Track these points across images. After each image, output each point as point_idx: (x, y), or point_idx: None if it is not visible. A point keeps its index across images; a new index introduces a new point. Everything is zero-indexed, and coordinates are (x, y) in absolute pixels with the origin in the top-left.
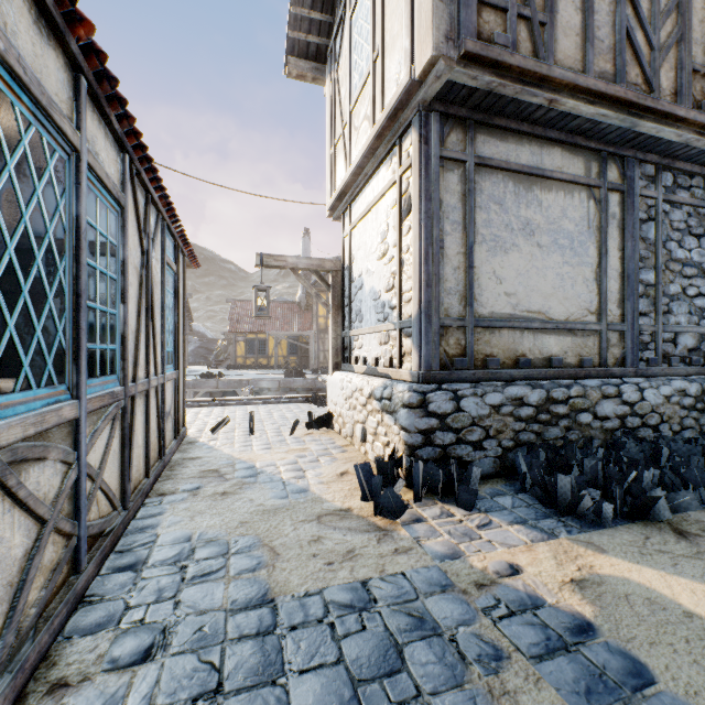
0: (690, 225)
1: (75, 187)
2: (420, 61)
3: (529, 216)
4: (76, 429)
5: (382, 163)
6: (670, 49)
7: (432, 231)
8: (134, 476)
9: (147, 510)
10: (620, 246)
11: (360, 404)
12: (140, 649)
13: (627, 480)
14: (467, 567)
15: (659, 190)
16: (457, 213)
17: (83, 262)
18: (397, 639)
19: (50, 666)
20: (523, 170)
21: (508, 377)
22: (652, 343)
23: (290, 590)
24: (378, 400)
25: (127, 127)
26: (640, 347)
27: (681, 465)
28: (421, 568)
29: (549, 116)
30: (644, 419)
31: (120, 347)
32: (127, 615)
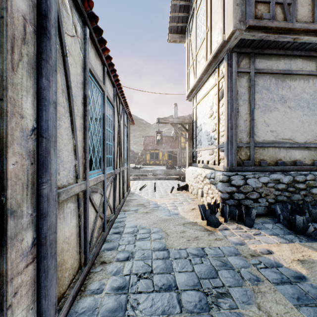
0: None
1: (103, 104)
2: (227, 32)
3: (283, 93)
4: (103, 183)
5: (210, 76)
6: None
7: (233, 105)
8: (116, 203)
9: (120, 216)
10: None
11: (200, 180)
12: (125, 257)
13: None
14: (247, 248)
15: None
16: (245, 95)
17: (105, 128)
18: (215, 268)
19: (100, 257)
20: (280, 72)
21: (272, 170)
22: None
23: (173, 247)
24: (208, 179)
25: (115, 79)
26: None
27: None
28: (226, 246)
29: (294, 45)
30: None
31: (113, 156)
32: (119, 247)
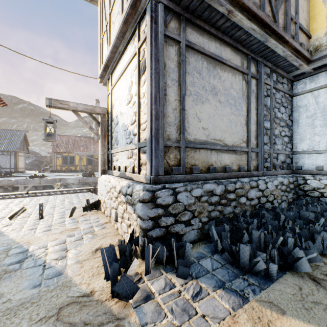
0: (282, 101)
1: None
2: None
3: (215, 84)
4: None
5: (129, 43)
6: (282, 2)
7: (159, 83)
8: None
9: None
10: (256, 107)
11: (114, 197)
12: None
13: (277, 243)
14: None
15: (271, 81)
16: (175, 74)
17: None
18: None
19: None
20: (212, 55)
21: (204, 178)
22: (268, 158)
23: None
24: (124, 195)
25: None
26: (264, 160)
27: (295, 226)
28: None
29: (226, 25)
30: (268, 198)
31: None
32: None
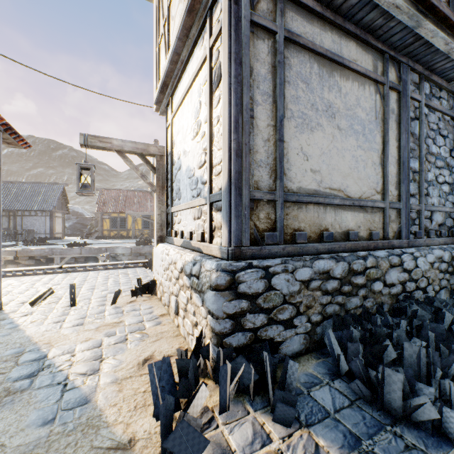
0: (439, 127)
1: None
2: None
3: (331, 99)
4: None
5: (196, 45)
6: None
7: (242, 98)
8: None
9: None
10: (397, 137)
11: (174, 277)
12: None
13: (451, 367)
14: None
15: (422, 95)
16: (267, 84)
17: None
18: None
19: None
20: (327, 54)
21: (314, 250)
22: (417, 219)
23: None
24: (188, 276)
25: None
26: (410, 222)
27: None
28: None
29: (350, 2)
30: (418, 283)
31: None
32: None
